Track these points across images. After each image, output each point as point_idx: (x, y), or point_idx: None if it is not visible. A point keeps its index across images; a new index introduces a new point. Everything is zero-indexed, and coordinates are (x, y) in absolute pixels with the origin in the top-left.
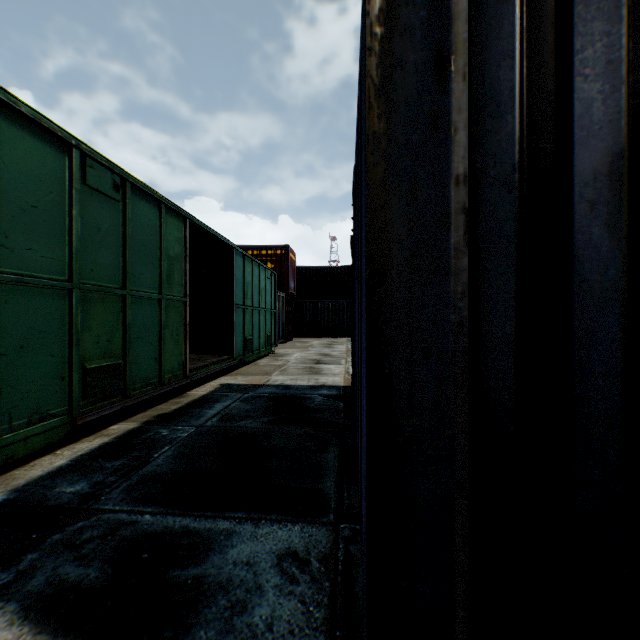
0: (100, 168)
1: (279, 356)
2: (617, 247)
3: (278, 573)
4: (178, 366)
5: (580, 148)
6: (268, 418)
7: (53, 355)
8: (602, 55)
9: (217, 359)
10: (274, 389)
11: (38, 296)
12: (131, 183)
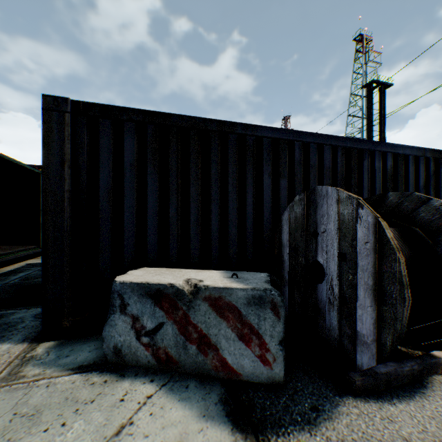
0: None
1: None
2: (110, 207)
3: (34, 318)
4: None
5: (101, 185)
6: None
7: None
8: (106, 164)
9: (26, 248)
10: None
11: None
12: None
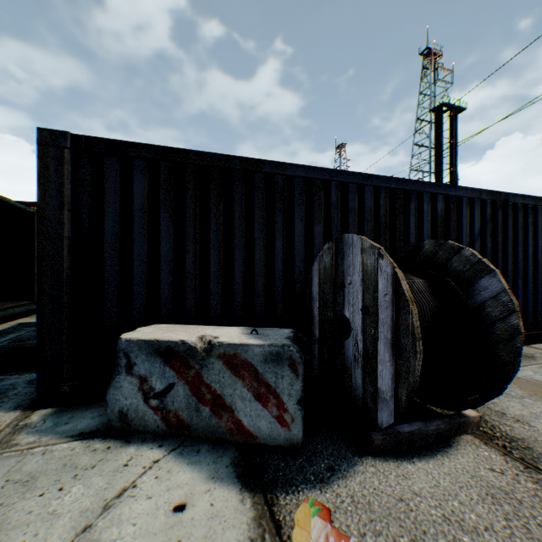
0: None
1: None
2: (117, 256)
3: (28, 384)
4: None
5: (107, 230)
6: None
7: None
8: (113, 207)
9: (18, 304)
10: None
11: None
12: None
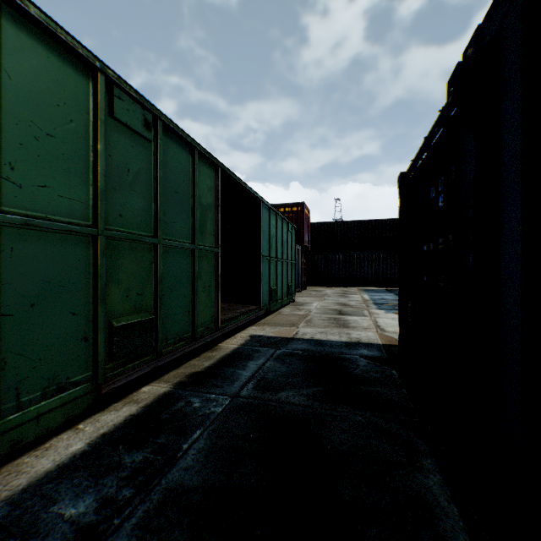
0: (129, 101)
1: (299, 305)
2: None
3: None
4: (210, 318)
5: None
6: (312, 389)
7: (73, 313)
8: None
9: (246, 309)
10: (306, 345)
11: (54, 243)
12: (163, 123)
